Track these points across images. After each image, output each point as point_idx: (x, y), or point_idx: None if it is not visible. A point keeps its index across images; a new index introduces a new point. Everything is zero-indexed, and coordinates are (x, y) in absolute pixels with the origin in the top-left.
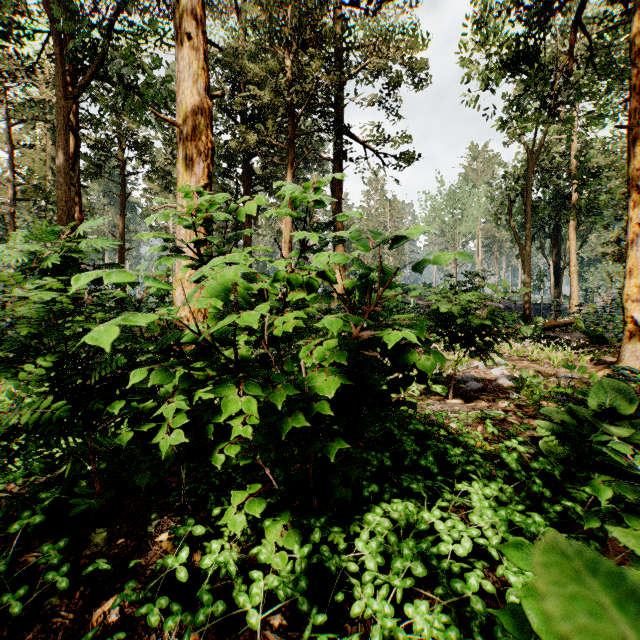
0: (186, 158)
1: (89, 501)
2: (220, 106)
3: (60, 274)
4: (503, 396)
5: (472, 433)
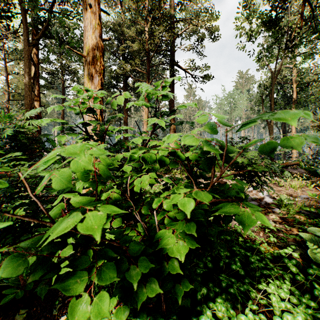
0: (89, 74)
1: (16, 291)
2: (112, 52)
3: (17, 140)
4: (270, 210)
5: (257, 238)
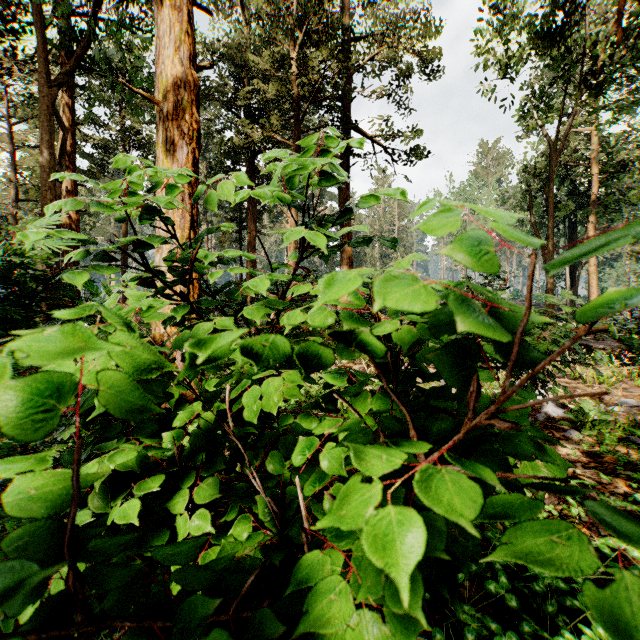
0: (166, 141)
1: None
2: (223, 102)
3: (9, 282)
4: (560, 436)
5: None
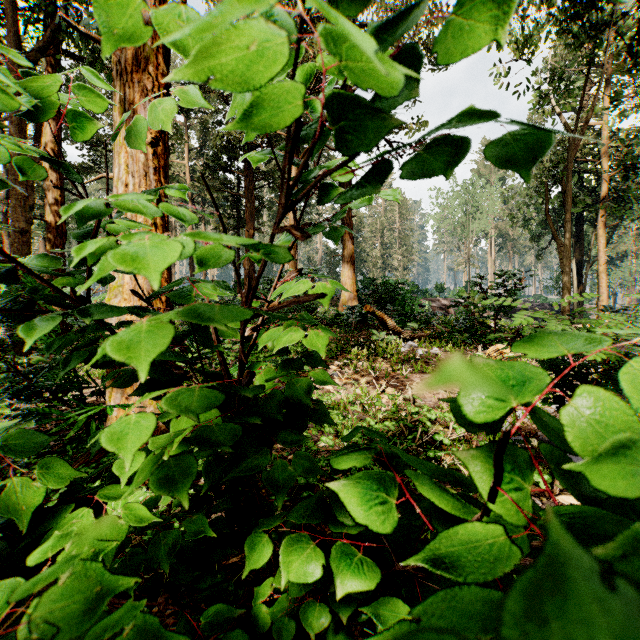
0: (125, 101)
1: None
2: (220, 95)
3: None
4: None
5: None
